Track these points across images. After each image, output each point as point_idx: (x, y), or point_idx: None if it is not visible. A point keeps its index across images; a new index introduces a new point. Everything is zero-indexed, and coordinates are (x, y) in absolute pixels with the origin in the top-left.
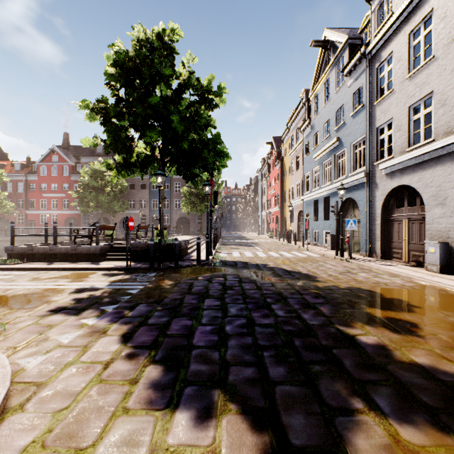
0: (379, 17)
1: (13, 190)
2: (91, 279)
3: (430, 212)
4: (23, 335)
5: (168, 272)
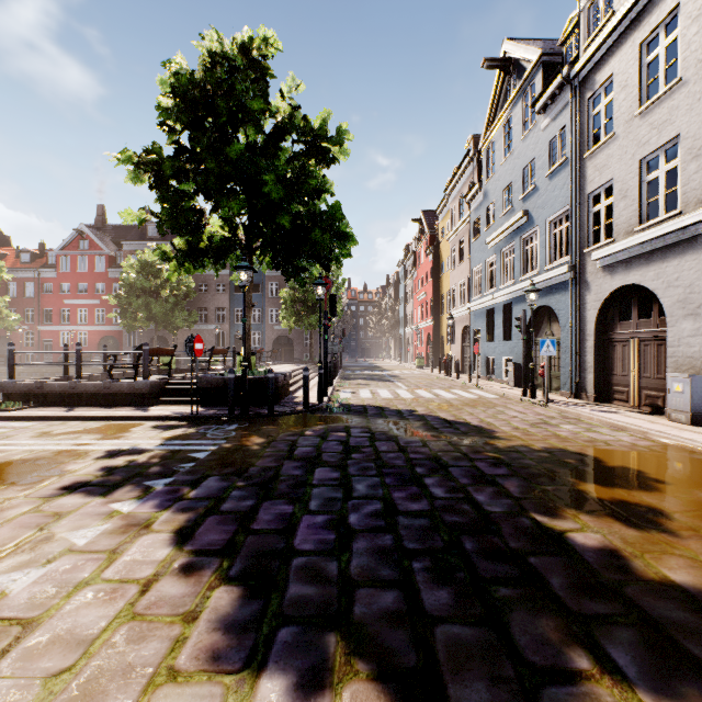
0: (591, 19)
1: (19, 294)
2: (134, 435)
3: (676, 327)
4: (12, 531)
5: (257, 423)
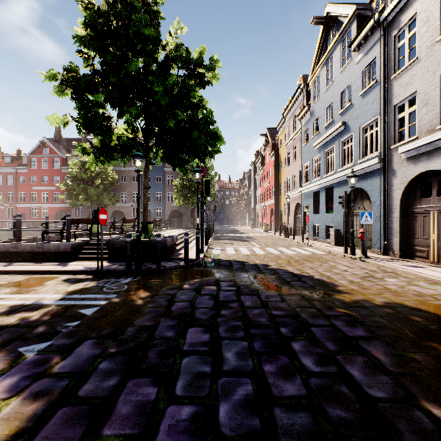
0: None
1: (3, 183)
2: (44, 289)
3: None
4: None
5: (147, 277)
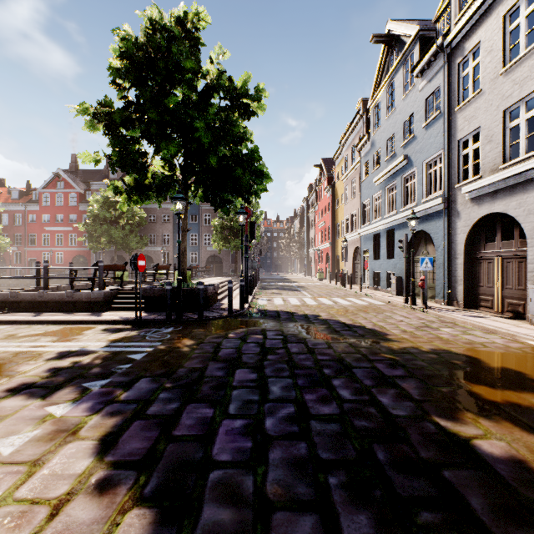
0: None
1: (10, 223)
2: (85, 338)
3: None
4: None
5: (189, 327)
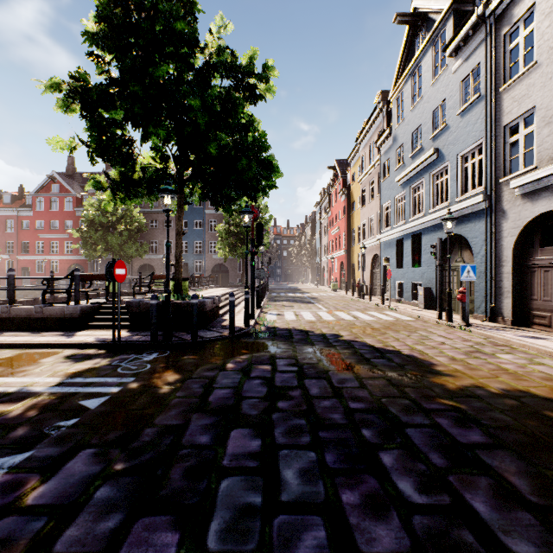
0: None
1: (1, 229)
2: (37, 369)
3: None
4: None
5: (178, 352)
